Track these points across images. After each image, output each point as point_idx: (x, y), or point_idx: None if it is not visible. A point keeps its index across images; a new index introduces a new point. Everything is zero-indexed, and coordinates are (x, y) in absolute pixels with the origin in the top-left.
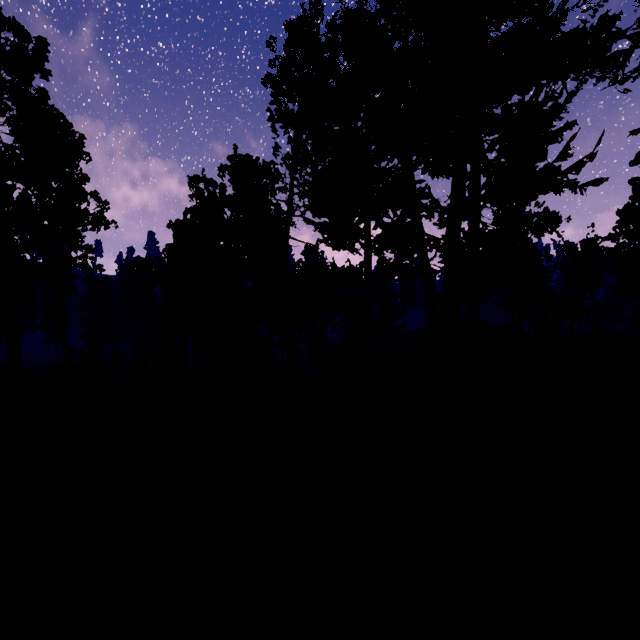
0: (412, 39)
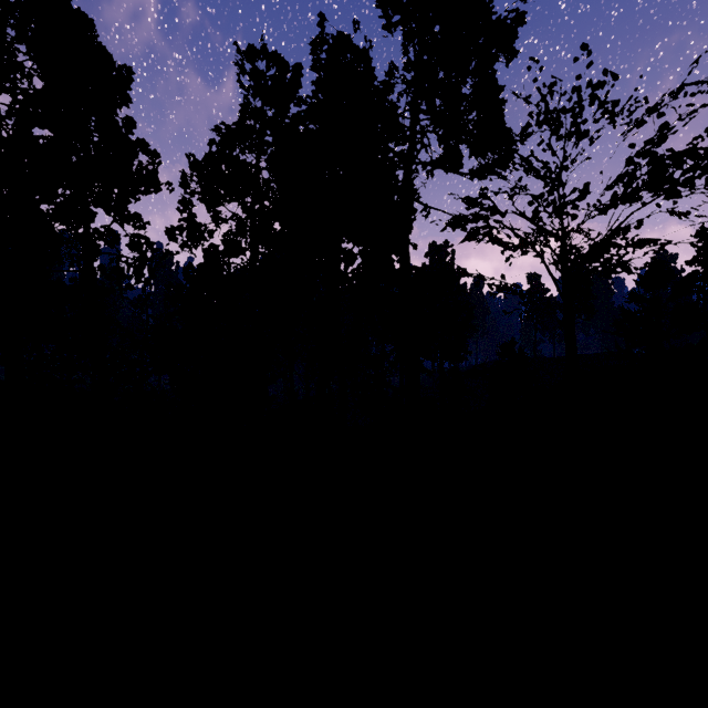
0: None
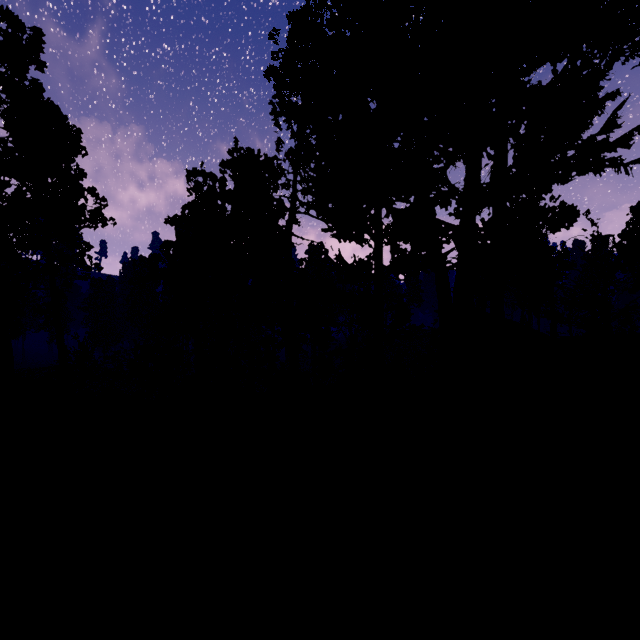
0: (423, 19)
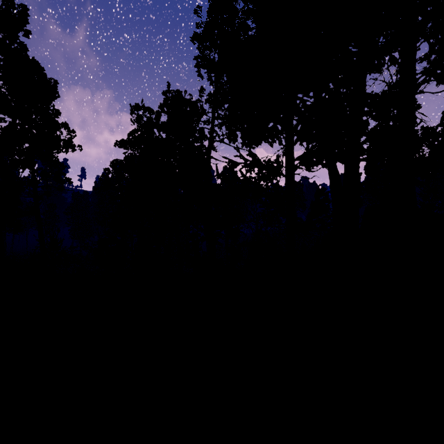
0: None
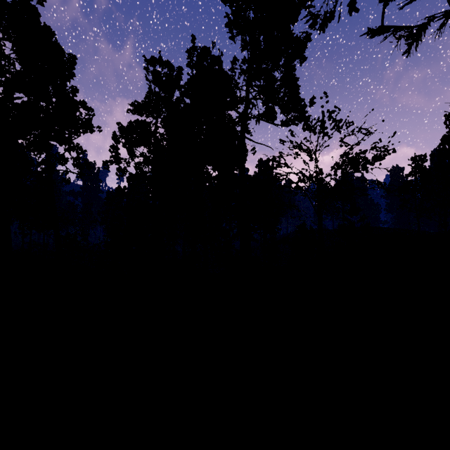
0: None
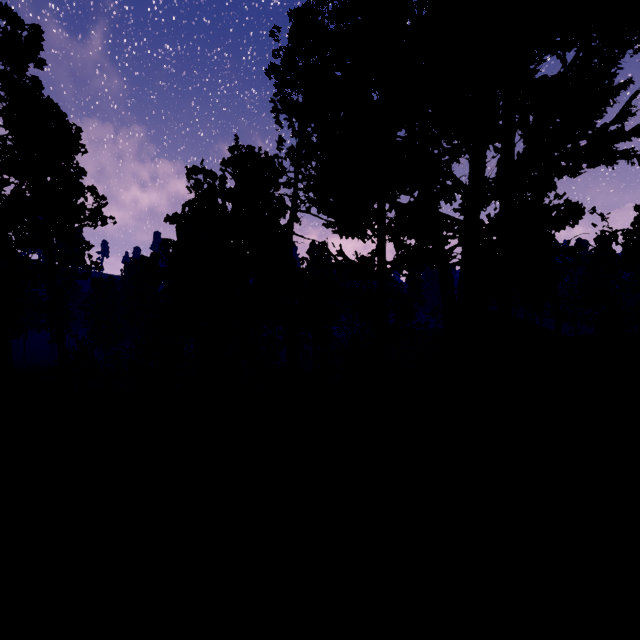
0: (426, 13)
